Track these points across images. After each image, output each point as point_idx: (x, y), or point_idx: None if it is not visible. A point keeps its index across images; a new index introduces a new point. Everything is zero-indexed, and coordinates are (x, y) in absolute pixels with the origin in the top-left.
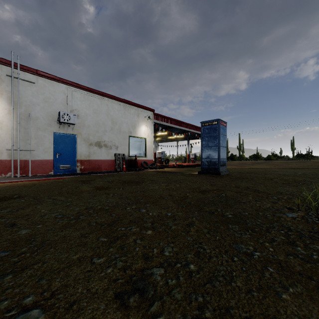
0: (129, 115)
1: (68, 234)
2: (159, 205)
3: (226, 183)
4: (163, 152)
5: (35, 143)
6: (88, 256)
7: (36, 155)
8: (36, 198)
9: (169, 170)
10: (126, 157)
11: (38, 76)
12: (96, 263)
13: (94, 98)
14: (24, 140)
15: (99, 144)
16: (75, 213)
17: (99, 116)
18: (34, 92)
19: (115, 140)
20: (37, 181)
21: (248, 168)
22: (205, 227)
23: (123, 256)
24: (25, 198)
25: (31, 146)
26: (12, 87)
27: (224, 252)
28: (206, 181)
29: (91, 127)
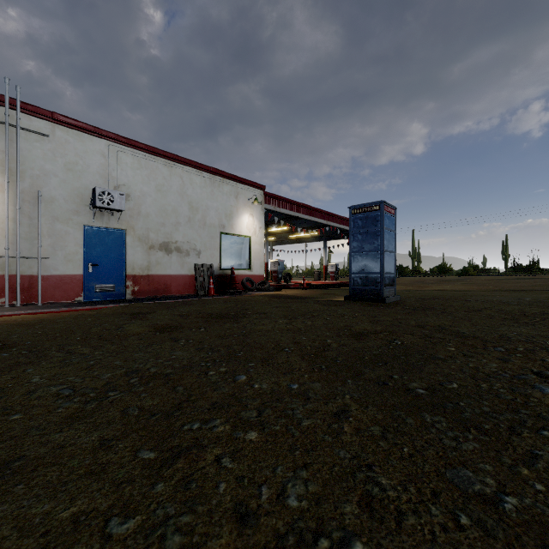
0: (220, 195)
1: (72, 440)
2: (275, 365)
3: (399, 319)
4: (281, 262)
5: (50, 245)
6: (101, 512)
7: (51, 267)
8: (34, 349)
9: (292, 293)
10: (216, 271)
11: (55, 124)
12: (115, 536)
13: (158, 165)
14: (29, 239)
15: (167, 247)
16: (101, 385)
17: (167, 198)
18: (47, 152)
19: (196, 240)
20: (51, 313)
21: (432, 290)
22: (374, 421)
23: (186, 512)
24: (12, 350)
25: (42, 251)
26: (6, 144)
27: (431, 496)
28: (360, 314)
29: (152, 216)
